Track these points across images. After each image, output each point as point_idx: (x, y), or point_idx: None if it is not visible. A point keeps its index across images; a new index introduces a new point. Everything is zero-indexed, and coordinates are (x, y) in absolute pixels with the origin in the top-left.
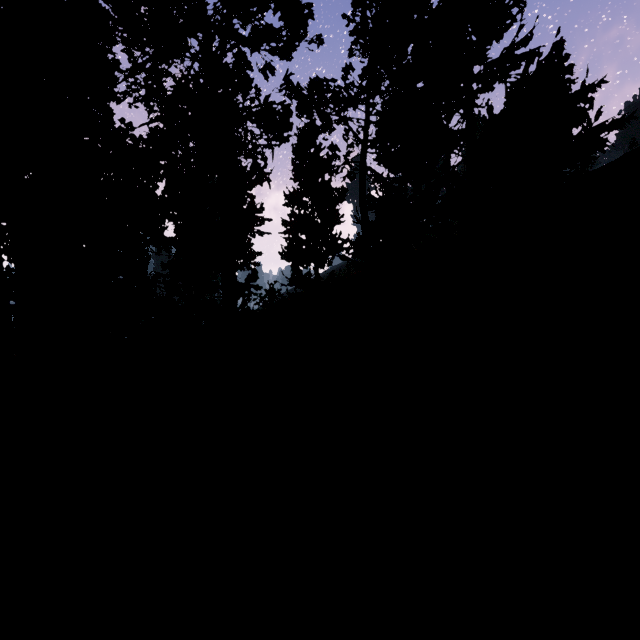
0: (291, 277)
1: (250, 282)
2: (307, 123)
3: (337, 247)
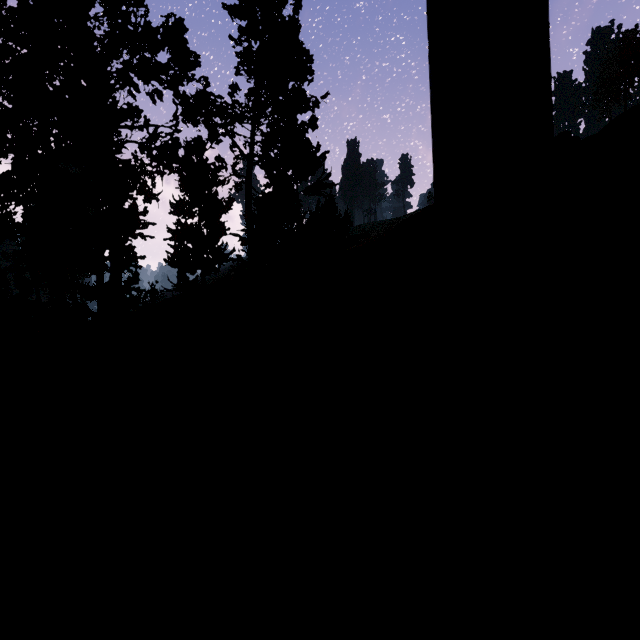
0: (177, 283)
1: (130, 284)
2: (194, 138)
3: (223, 258)
